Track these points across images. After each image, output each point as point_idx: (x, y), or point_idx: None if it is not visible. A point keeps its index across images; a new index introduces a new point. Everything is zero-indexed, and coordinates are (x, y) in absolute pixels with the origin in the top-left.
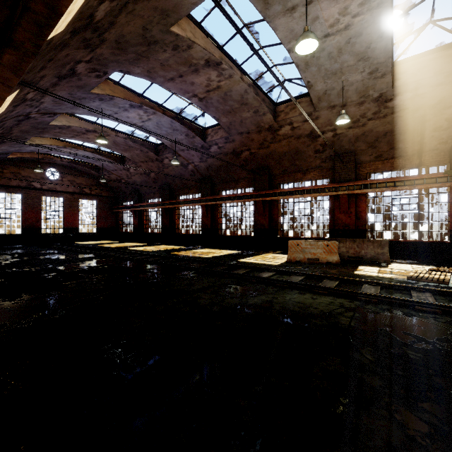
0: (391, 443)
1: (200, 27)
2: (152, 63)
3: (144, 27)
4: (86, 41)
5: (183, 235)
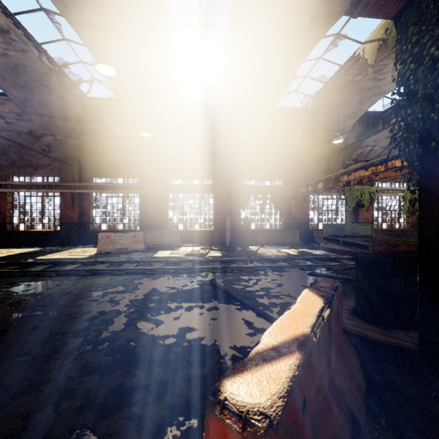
0: (130, 338)
1: None
2: None
3: None
4: None
5: None
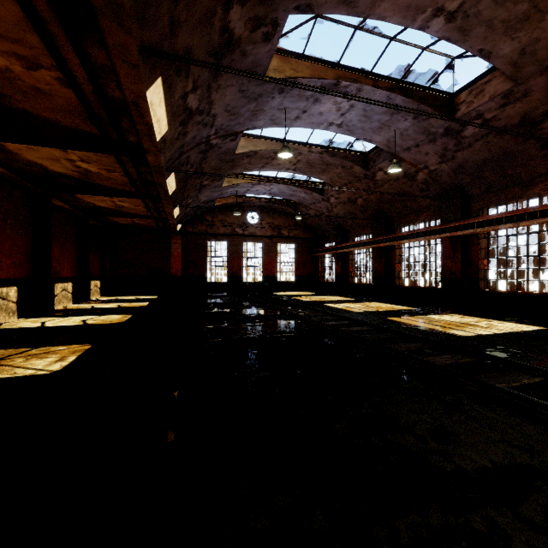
0: None
1: None
2: None
3: None
4: None
5: (407, 288)
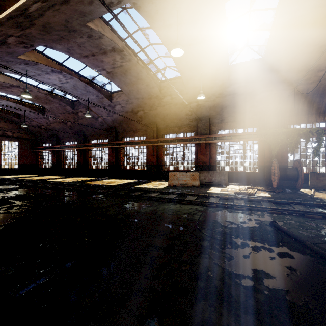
0: (207, 267)
1: (108, 24)
2: (71, 43)
3: (66, 20)
4: (18, 23)
5: (94, 170)
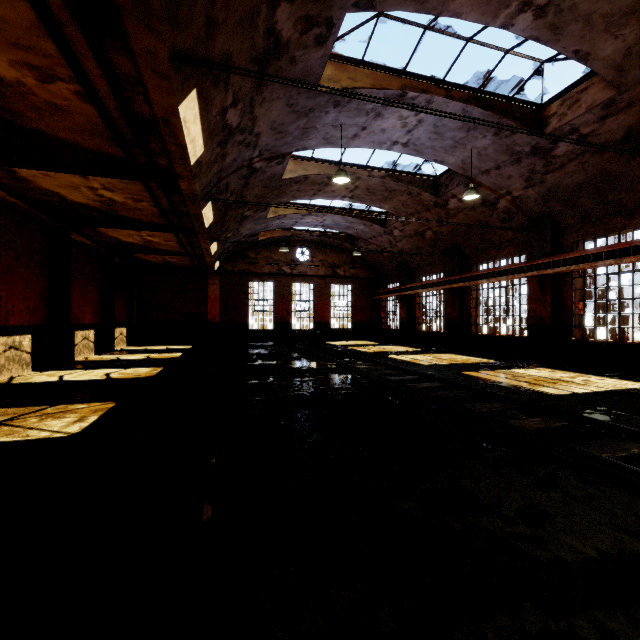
0: None
1: None
2: None
3: None
4: None
5: (485, 337)
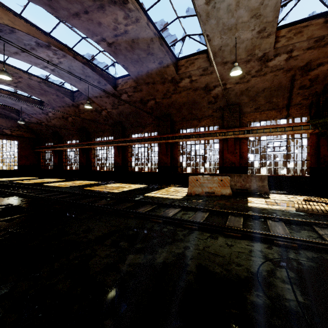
0: None
1: None
2: None
3: None
4: None
5: (98, 171)
